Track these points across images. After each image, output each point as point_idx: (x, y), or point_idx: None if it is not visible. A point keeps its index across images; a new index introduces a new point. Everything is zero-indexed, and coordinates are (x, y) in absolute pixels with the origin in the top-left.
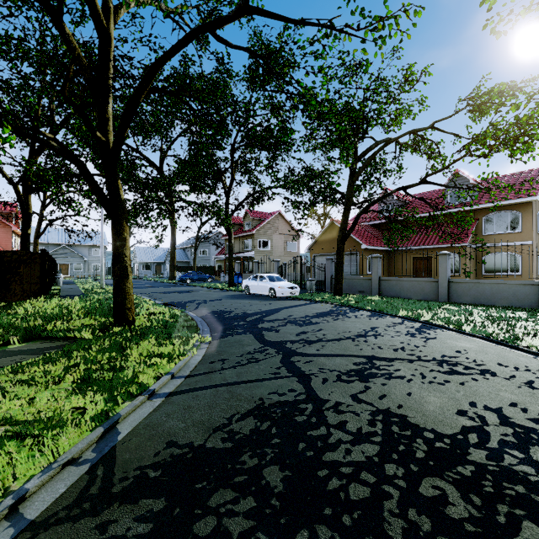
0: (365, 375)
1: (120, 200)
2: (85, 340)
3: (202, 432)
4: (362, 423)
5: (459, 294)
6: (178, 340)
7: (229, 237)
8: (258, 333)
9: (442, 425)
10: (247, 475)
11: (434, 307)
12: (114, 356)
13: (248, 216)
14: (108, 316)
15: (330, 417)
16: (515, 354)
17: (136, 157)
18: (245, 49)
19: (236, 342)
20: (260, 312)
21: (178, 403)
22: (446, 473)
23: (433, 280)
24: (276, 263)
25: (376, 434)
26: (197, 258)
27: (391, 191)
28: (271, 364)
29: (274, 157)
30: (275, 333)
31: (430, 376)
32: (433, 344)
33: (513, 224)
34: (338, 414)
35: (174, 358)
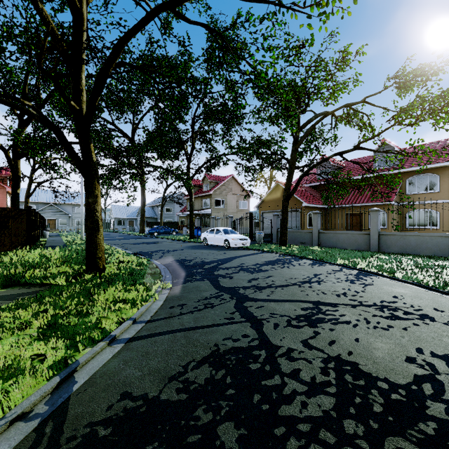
0: (313, 320)
1: (92, 162)
2: (58, 286)
3: (157, 382)
4: (315, 371)
5: (388, 245)
6: (142, 286)
7: (190, 196)
8: (214, 279)
9: (394, 374)
10: (200, 434)
11: (367, 256)
12: (81, 302)
13: (206, 179)
14: (82, 264)
15: (283, 364)
16: (448, 300)
17: (112, 129)
18: (202, 24)
19: (194, 288)
20: (216, 260)
21: (136, 350)
22: (409, 432)
23: (365, 233)
24: (230, 218)
25: (331, 385)
26: (163, 215)
27: (329, 156)
28: (226, 309)
29: (229, 128)
30: (229, 280)
31: (374, 321)
32: (371, 290)
33: (432, 185)
34: (290, 362)
35: (137, 303)
